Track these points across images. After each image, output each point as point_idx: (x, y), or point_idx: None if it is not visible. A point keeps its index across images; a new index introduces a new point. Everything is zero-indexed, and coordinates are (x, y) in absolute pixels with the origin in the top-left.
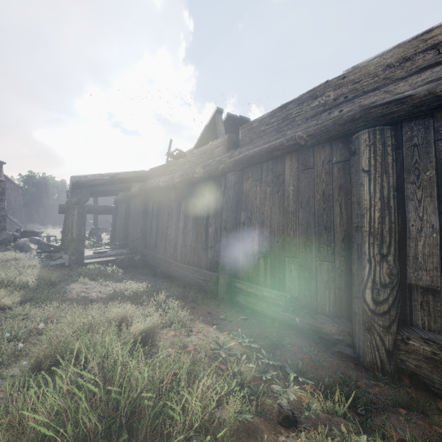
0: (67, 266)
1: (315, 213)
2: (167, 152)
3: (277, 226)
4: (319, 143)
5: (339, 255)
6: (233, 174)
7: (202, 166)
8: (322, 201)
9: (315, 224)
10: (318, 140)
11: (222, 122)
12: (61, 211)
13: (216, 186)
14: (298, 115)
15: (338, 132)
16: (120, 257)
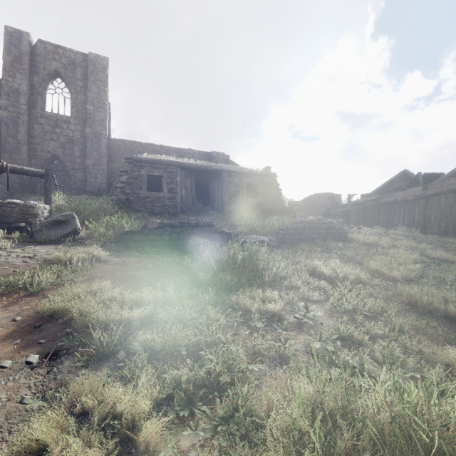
0: None
1: (448, 210)
2: (392, 188)
3: (439, 213)
4: (449, 193)
5: (453, 219)
6: (424, 199)
7: (411, 195)
8: (450, 207)
9: (448, 212)
10: (449, 192)
11: (421, 177)
12: (323, 215)
13: (418, 203)
14: (444, 185)
15: (453, 191)
16: None
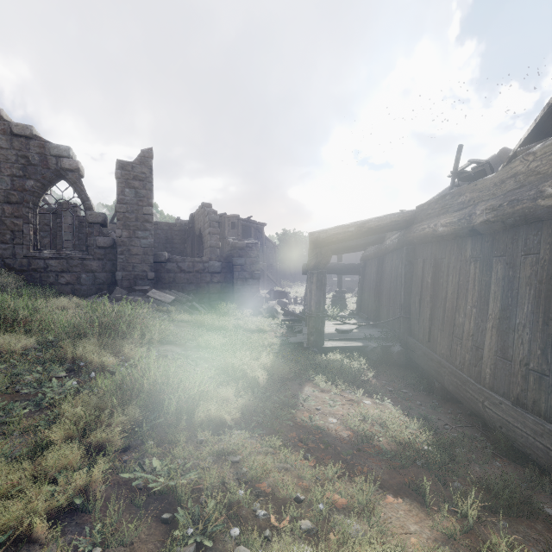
0: (305, 348)
1: None
2: (451, 171)
3: None
4: None
5: None
6: None
7: None
8: None
9: None
10: None
11: None
12: (304, 272)
13: None
14: None
15: None
16: (370, 345)
